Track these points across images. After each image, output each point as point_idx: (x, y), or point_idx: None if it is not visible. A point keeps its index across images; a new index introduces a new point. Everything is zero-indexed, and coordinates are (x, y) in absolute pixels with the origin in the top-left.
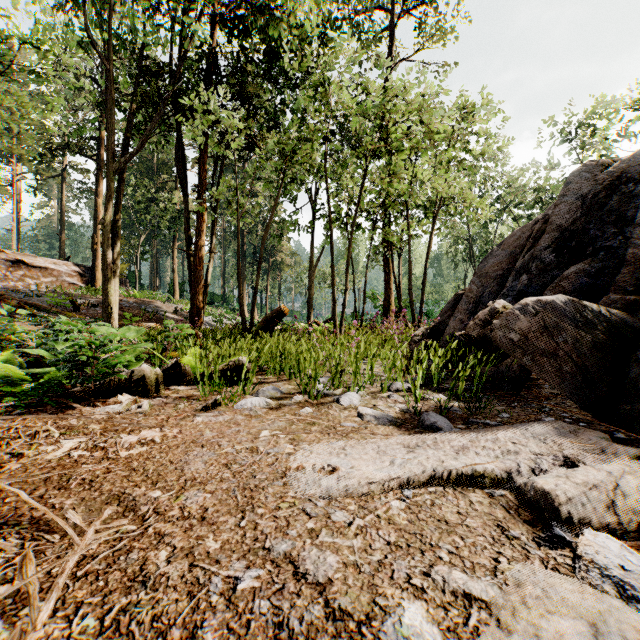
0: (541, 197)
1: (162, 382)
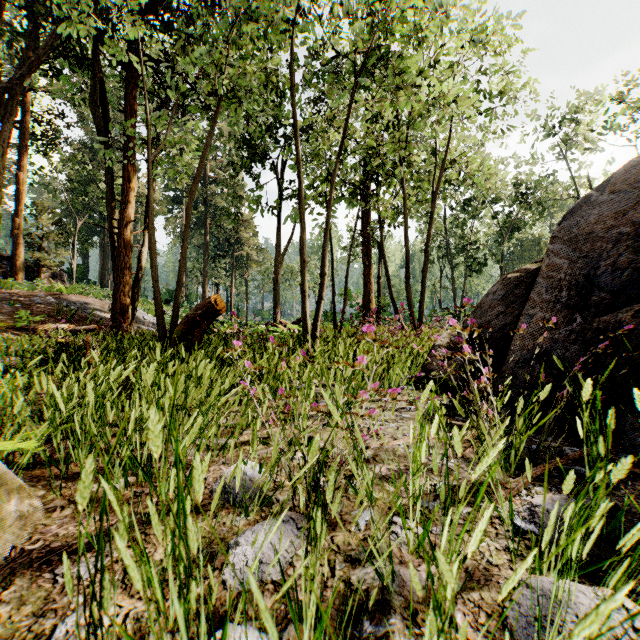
0: (521, 192)
1: None
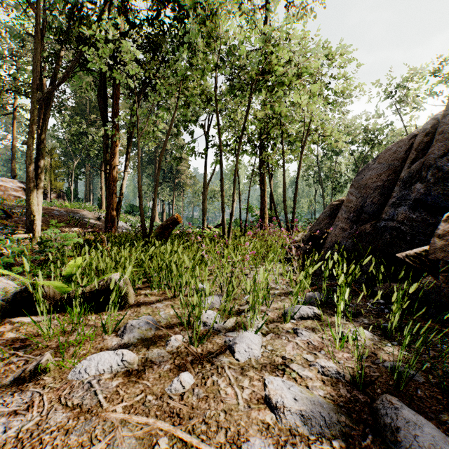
0: (370, 137)
1: None
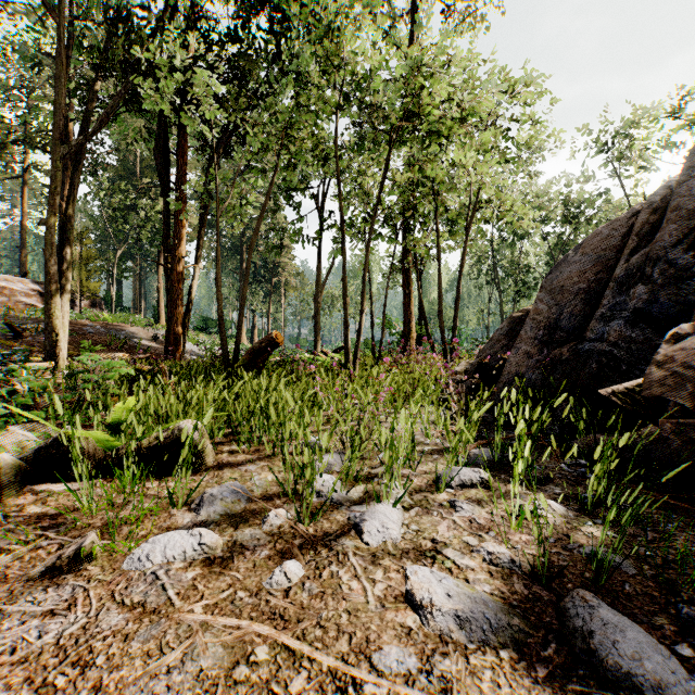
0: (573, 213)
1: (11, 482)
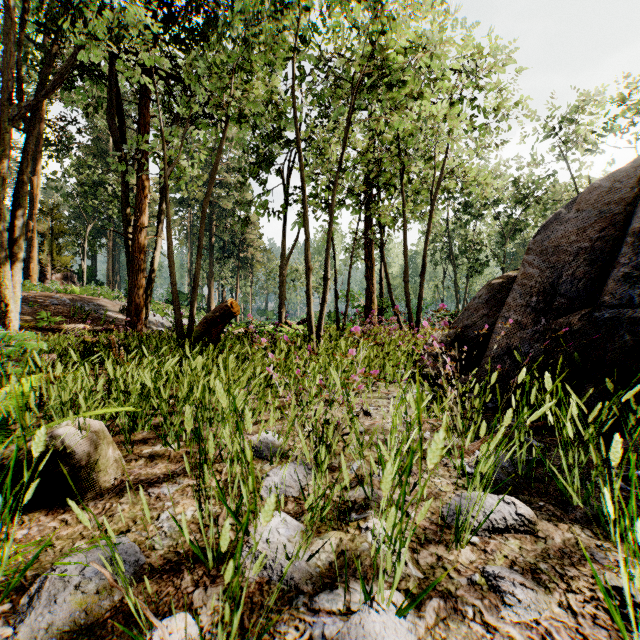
0: (522, 194)
1: None
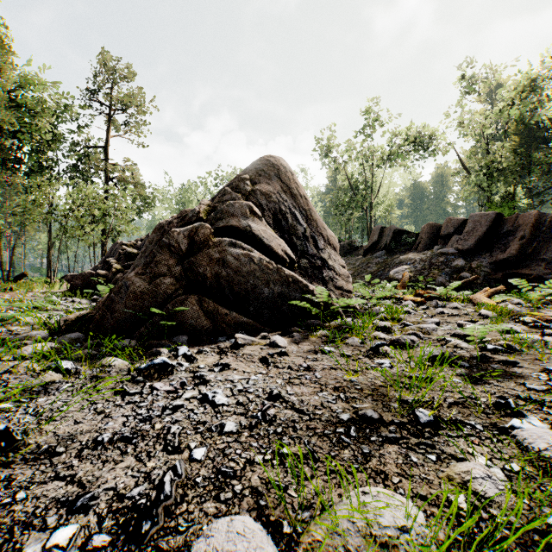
0: None
1: None
